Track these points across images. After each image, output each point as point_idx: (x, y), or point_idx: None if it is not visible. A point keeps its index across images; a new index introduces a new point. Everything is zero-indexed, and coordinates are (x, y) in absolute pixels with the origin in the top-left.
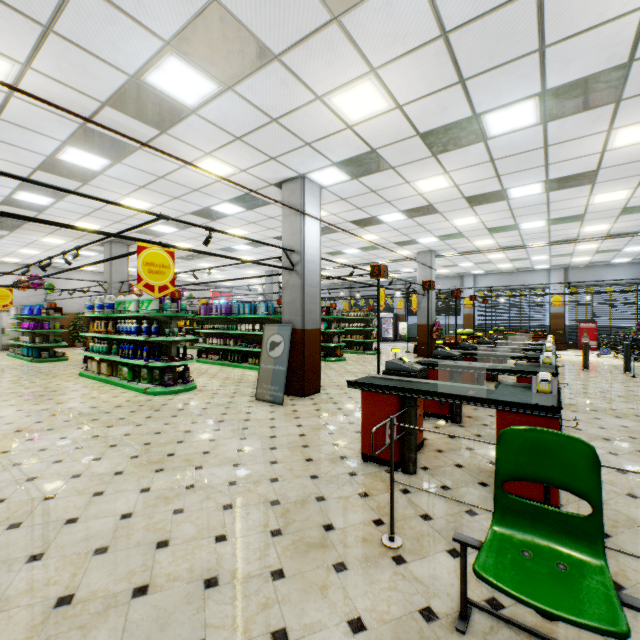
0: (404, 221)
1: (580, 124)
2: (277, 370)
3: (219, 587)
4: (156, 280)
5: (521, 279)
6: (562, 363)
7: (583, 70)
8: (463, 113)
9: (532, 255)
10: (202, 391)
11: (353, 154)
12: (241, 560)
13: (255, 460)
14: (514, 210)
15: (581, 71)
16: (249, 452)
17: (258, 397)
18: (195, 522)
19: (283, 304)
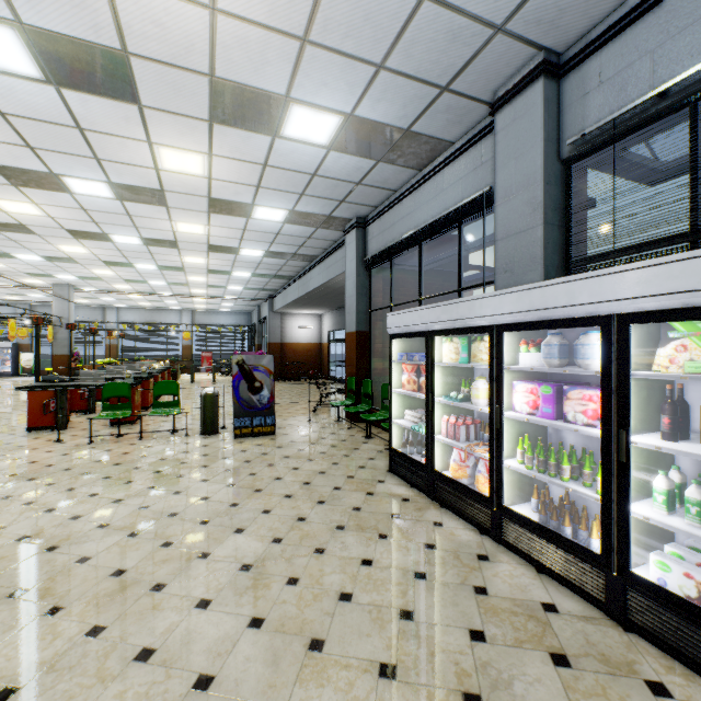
0: (43, 261)
1: (166, 251)
2: None
3: None
4: None
5: (161, 316)
6: (182, 381)
7: (158, 237)
8: (97, 231)
9: (165, 300)
10: None
11: (1, 221)
12: None
13: None
14: (142, 273)
15: (157, 237)
16: None
17: None
18: None
19: None
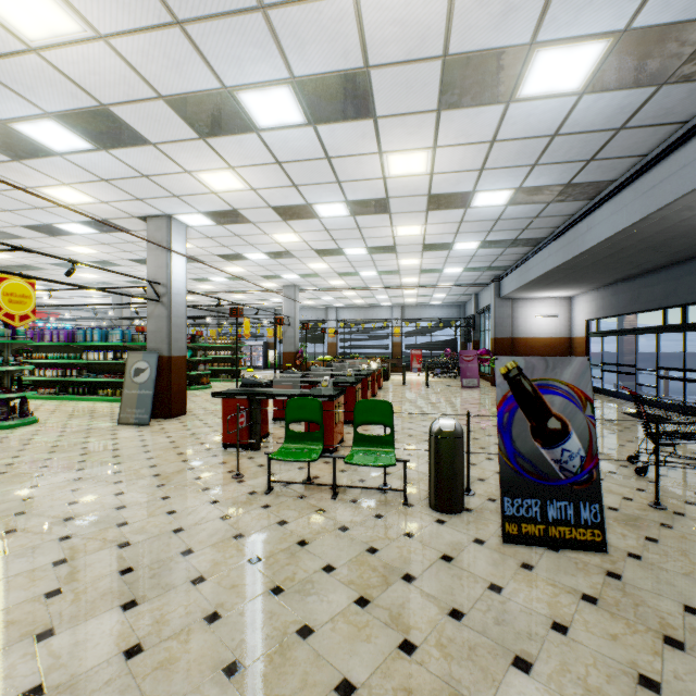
0: (268, 260)
1: (375, 220)
2: (143, 394)
3: (128, 508)
4: (17, 310)
5: (373, 313)
6: (392, 381)
7: (365, 196)
8: (300, 201)
9: (376, 295)
10: (48, 423)
11: (218, 209)
12: (139, 498)
13: (133, 459)
14: (352, 262)
15: (364, 196)
16: (126, 456)
17: (122, 422)
18: (95, 491)
19: (148, 333)
